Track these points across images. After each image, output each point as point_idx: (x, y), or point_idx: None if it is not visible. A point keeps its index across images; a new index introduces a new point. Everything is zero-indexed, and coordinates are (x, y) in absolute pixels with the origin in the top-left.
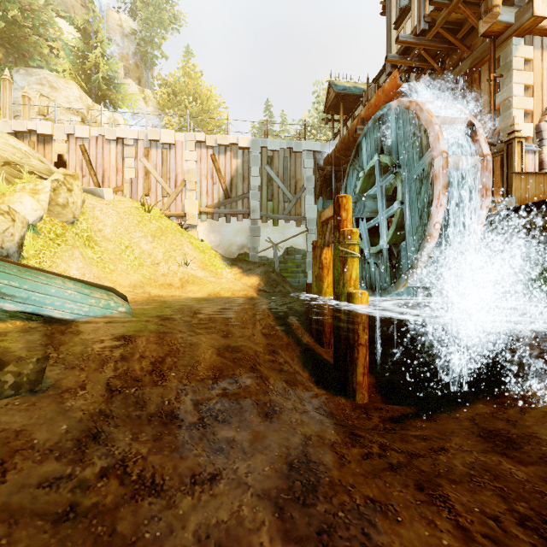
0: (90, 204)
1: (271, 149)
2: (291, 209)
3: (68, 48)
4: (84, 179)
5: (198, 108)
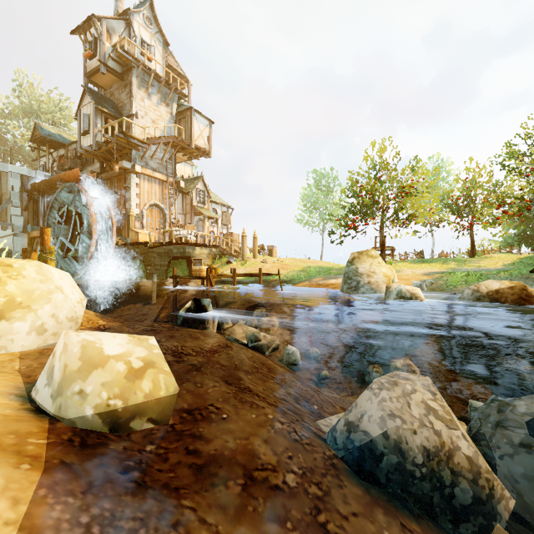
0: None
1: None
2: None
3: None
4: None
5: None
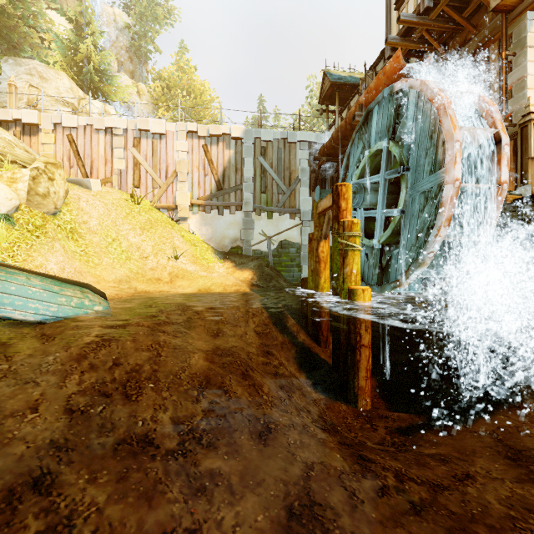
0: (75, 195)
1: (264, 139)
2: (286, 202)
3: (60, 39)
4: (71, 169)
5: (192, 103)
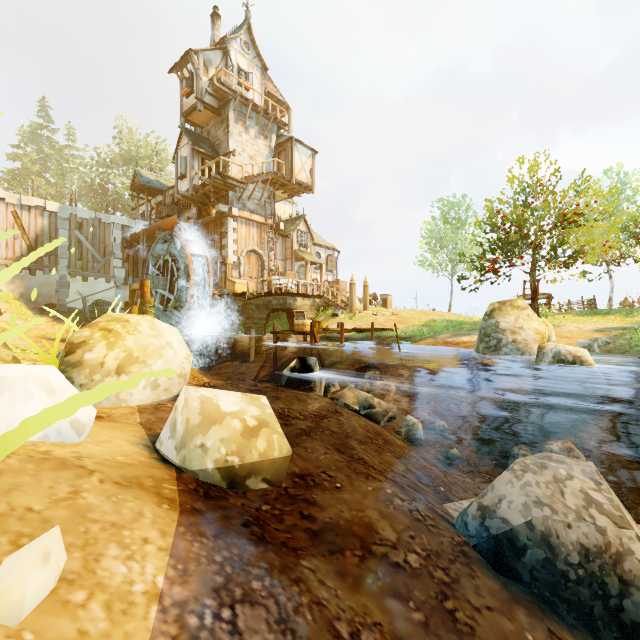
0: None
1: (81, 216)
2: (101, 269)
3: None
4: None
5: None
